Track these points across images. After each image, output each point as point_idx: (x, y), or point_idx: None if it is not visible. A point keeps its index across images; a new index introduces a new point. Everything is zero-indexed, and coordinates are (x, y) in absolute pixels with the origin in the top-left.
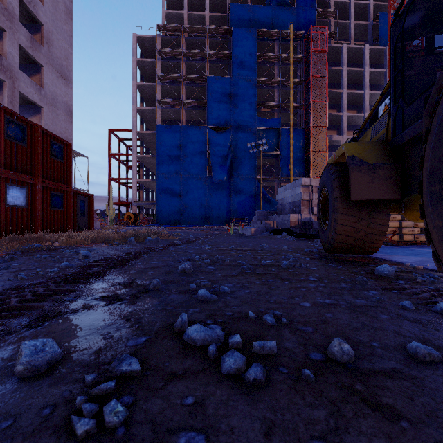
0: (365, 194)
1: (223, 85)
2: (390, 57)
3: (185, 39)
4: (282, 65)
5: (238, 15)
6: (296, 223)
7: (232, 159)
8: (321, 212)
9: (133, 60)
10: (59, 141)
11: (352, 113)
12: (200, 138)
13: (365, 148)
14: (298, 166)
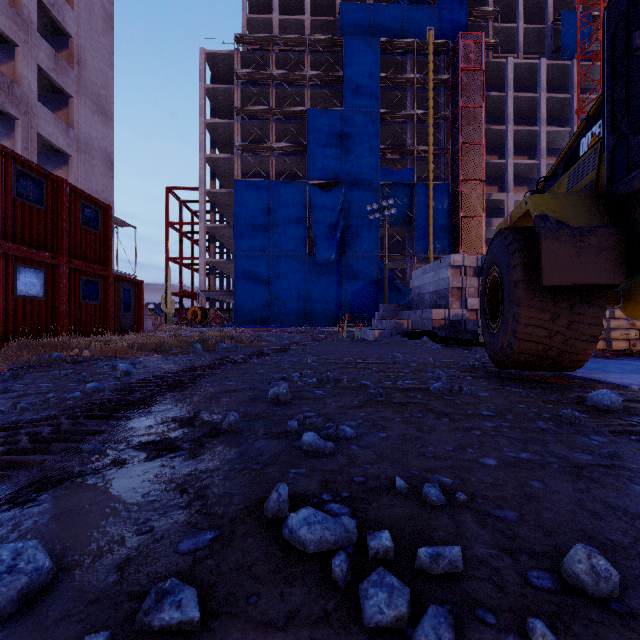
0: (566, 275)
1: (330, 121)
2: (603, 58)
3: (276, 55)
4: (416, 91)
5: (352, 19)
6: (442, 323)
7: (343, 229)
8: (488, 305)
9: (201, 87)
10: (93, 203)
11: (521, 161)
12: (297, 199)
13: (564, 203)
14: (441, 239)
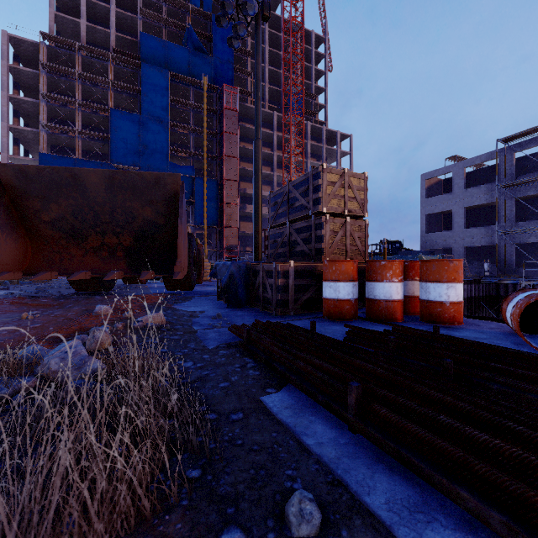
0: None
1: (130, 122)
2: None
3: (82, 57)
4: (197, 112)
5: (151, 47)
6: None
7: None
8: None
9: (3, 65)
10: None
11: (264, 171)
12: None
13: None
14: (213, 215)
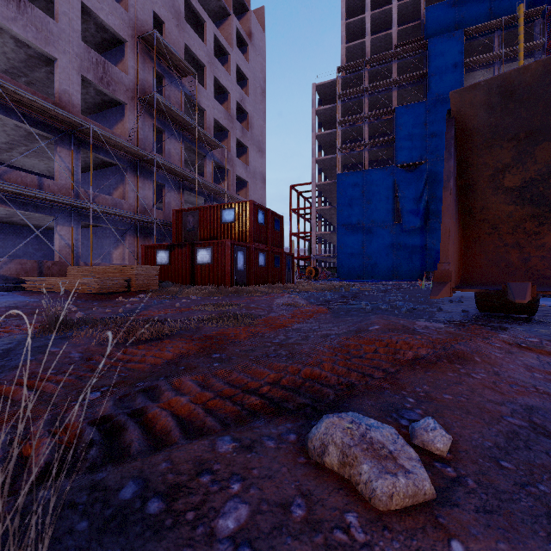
0: None
1: (415, 113)
2: None
3: (368, 71)
4: (505, 62)
5: (437, 18)
6: None
7: (427, 200)
8: None
9: (313, 111)
10: (277, 217)
11: None
12: (386, 181)
13: None
14: None
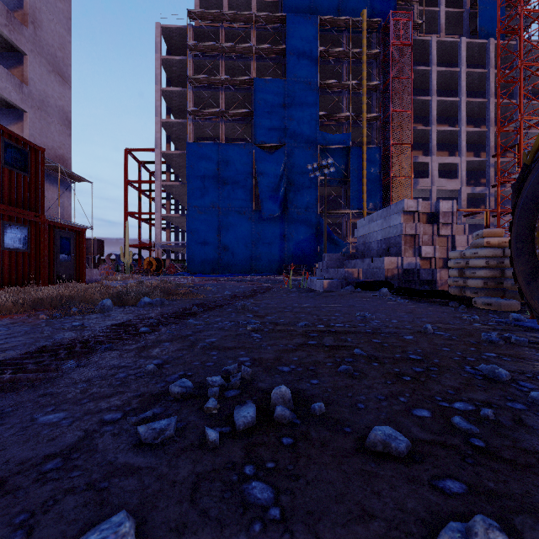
0: None
1: (274, 90)
2: None
3: (225, 30)
4: (351, 64)
5: None
6: (394, 272)
7: (286, 187)
8: None
9: (157, 58)
10: (19, 143)
11: (444, 128)
12: (244, 160)
13: None
14: (373, 196)
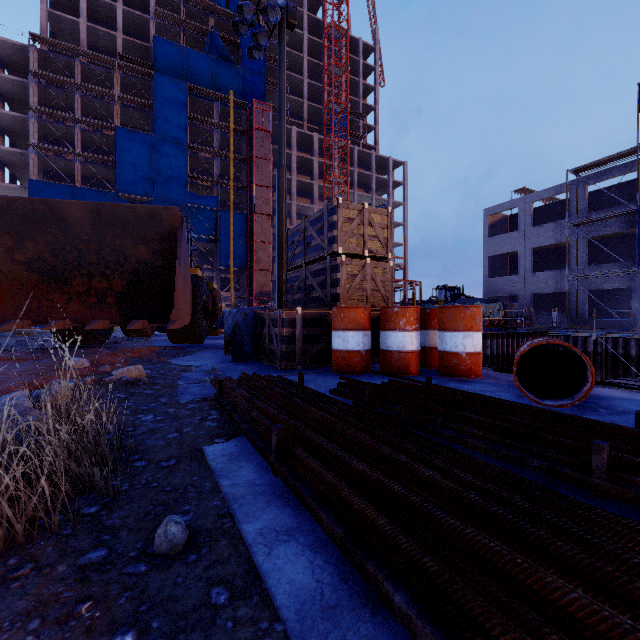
0: None
1: (140, 143)
2: None
3: (82, 64)
4: (222, 133)
5: (166, 54)
6: None
7: None
8: None
9: None
10: None
11: (302, 203)
12: None
13: None
14: (240, 256)
